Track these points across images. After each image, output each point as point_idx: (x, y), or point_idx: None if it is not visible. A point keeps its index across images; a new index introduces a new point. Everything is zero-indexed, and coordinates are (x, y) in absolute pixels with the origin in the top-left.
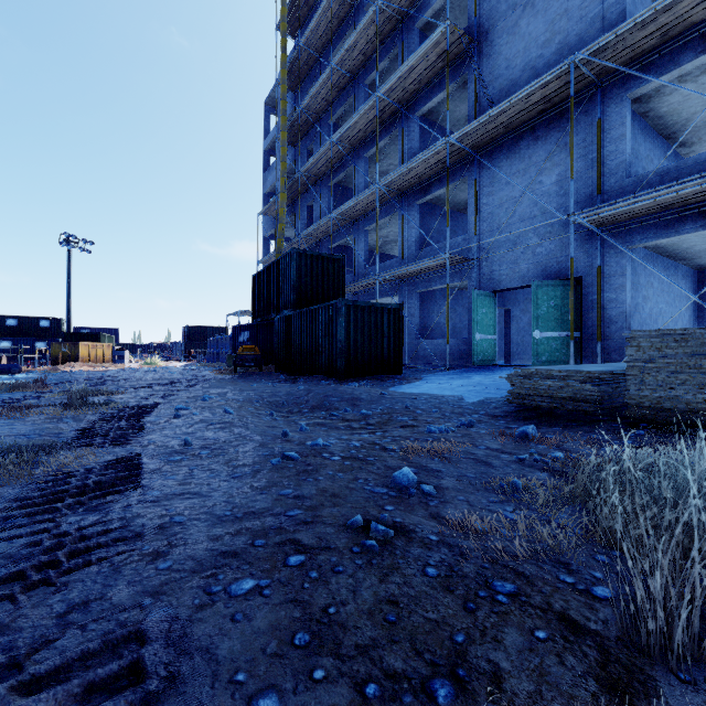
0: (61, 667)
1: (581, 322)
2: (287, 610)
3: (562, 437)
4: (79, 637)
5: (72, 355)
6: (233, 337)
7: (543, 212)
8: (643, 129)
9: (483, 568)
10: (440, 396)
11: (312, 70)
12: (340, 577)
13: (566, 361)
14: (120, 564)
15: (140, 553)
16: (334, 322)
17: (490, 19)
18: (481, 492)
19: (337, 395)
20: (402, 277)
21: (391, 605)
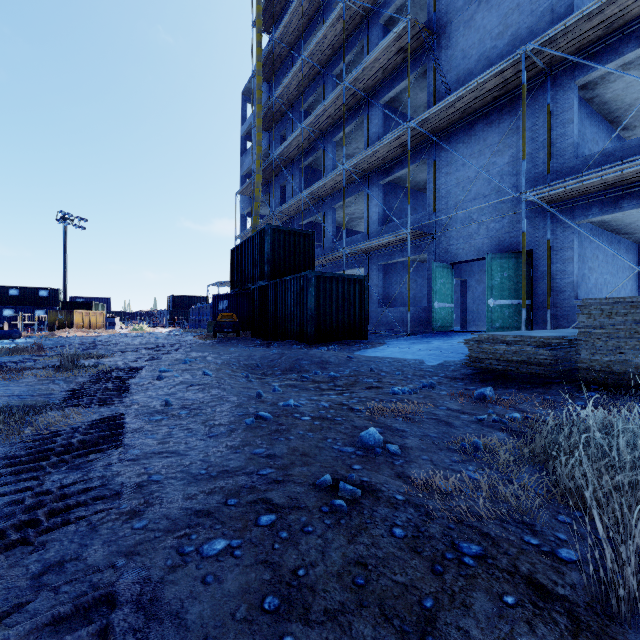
0: (30, 633)
1: (532, 291)
2: (257, 572)
3: (517, 398)
4: (52, 599)
5: (67, 322)
6: (213, 305)
7: (496, 190)
8: (589, 114)
9: (449, 529)
10: (402, 359)
11: (285, 62)
12: (309, 537)
13: (518, 327)
14: (97, 523)
15: (117, 511)
16: (305, 292)
17: (447, 14)
18: (444, 452)
19: (307, 358)
20: (366, 250)
21: (359, 567)
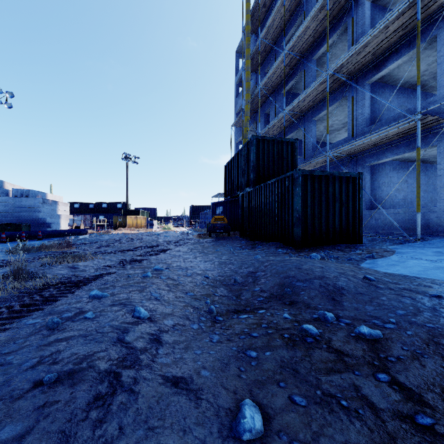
0: None
1: None
2: None
3: None
4: None
5: (123, 223)
6: (212, 210)
7: None
8: None
9: None
10: None
11: (269, 11)
12: None
13: None
14: None
15: None
16: (290, 192)
17: None
18: None
19: (301, 277)
20: (352, 152)
21: None
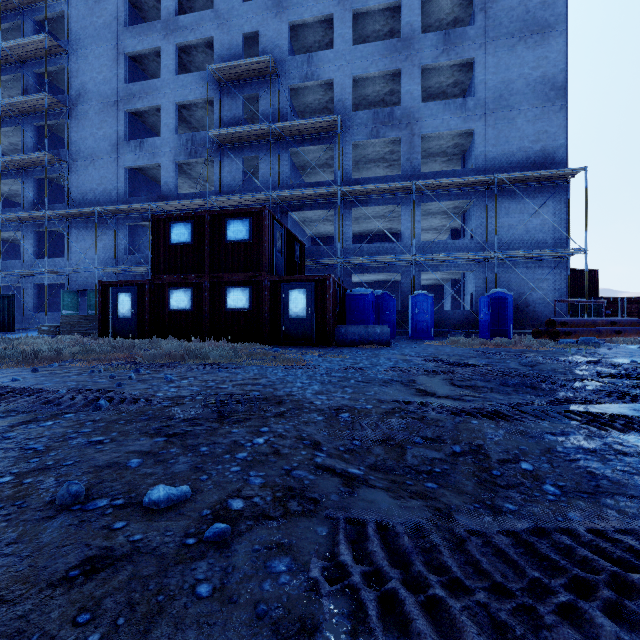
0: None
1: None
2: None
3: None
4: None
5: None
6: None
7: (98, 258)
8: (145, 231)
9: None
10: None
11: None
12: None
13: None
14: None
15: None
16: None
17: (76, 155)
18: None
19: None
20: (22, 274)
21: None
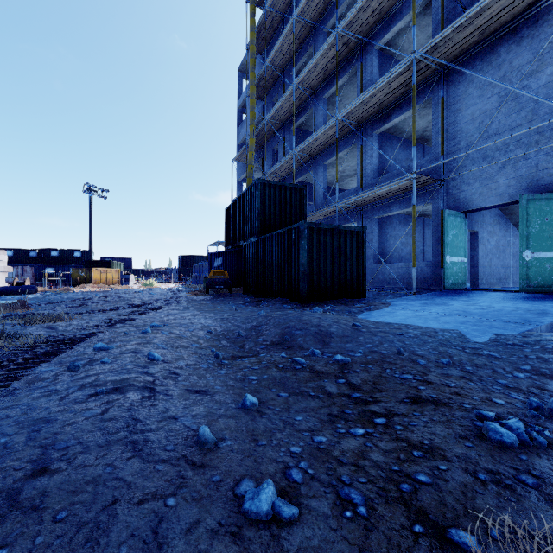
0: None
1: None
2: None
3: None
4: None
5: (87, 278)
6: (209, 262)
7: (528, 120)
8: None
9: None
10: (432, 331)
11: (277, 31)
12: None
13: None
14: None
15: None
16: (296, 245)
17: None
18: None
19: (300, 326)
20: (361, 204)
21: None
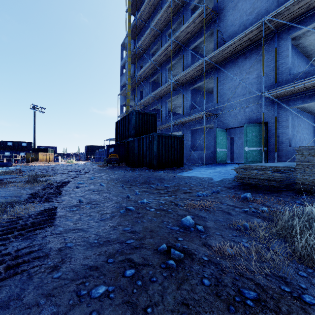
0: None
1: (267, 143)
2: (123, 309)
3: (264, 199)
4: None
5: (35, 158)
6: (106, 150)
7: (249, 92)
8: (296, 53)
9: (235, 280)
10: (202, 177)
11: (142, 29)
12: (154, 285)
13: (260, 161)
14: (33, 274)
15: (45, 266)
16: (152, 143)
17: (224, 3)
18: (228, 230)
19: (153, 177)
20: (183, 122)
21: (184, 306)
